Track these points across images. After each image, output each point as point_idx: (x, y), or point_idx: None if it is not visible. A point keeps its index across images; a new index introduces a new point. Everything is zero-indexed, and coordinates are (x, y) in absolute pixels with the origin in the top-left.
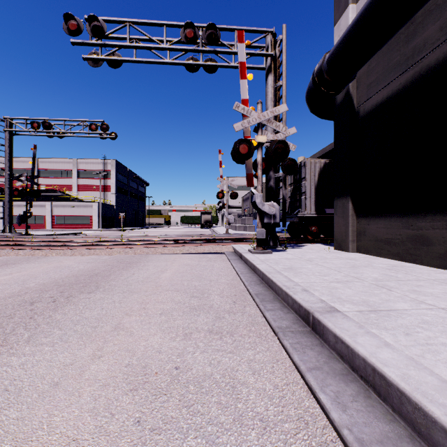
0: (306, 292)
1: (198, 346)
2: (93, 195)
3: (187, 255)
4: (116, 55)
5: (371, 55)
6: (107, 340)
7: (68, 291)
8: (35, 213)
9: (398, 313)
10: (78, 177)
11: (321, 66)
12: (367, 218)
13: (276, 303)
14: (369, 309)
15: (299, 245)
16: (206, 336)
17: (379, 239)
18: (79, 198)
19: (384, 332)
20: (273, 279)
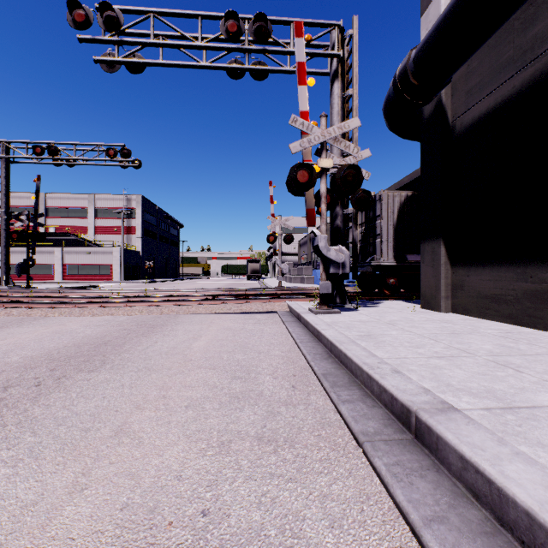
0: (399, 374)
1: (241, 467)
2: (114, 239)
3: (229, 316)
4: (138, 57)
5: (476, 48)
6: (100, 455)
7: (62, 369)
8: (42, 261)
9: (547, 412)
10: (95, 217)
11: (406, 65)
12: (465, 268)
13: (354, 389)
14: (501, 404)
15: (373, 302)
16: (253, 447)
17: (483, 295)
18: (97, 243)
19: (541, 451)
20: (347, 353)
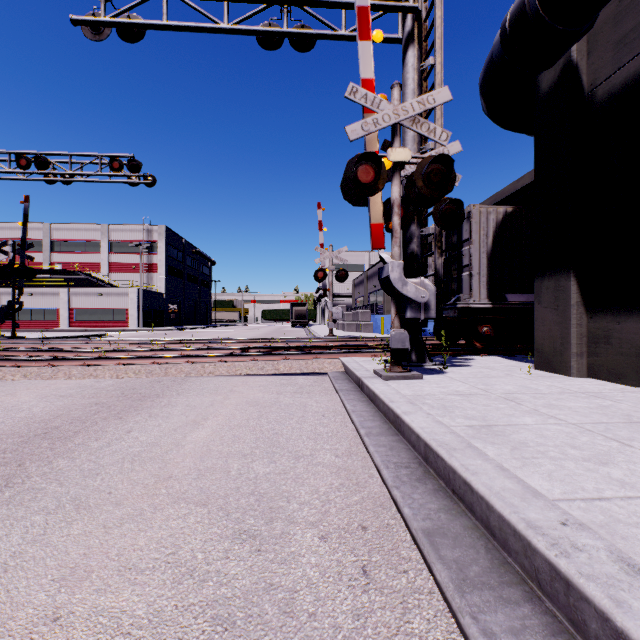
0: None
1: None
2: (131, 279)
3: (259, 379)
4: (135, 19)
5: None
6: None
7: None
8: (45, 304)
9: None
10: (110, 252)
11: None
12: (614, 310)
13: (517, 603)
14: None
15: (461, 359)
16: None
17: None
18: (112, 283)
19: None
20: (473, 482)
